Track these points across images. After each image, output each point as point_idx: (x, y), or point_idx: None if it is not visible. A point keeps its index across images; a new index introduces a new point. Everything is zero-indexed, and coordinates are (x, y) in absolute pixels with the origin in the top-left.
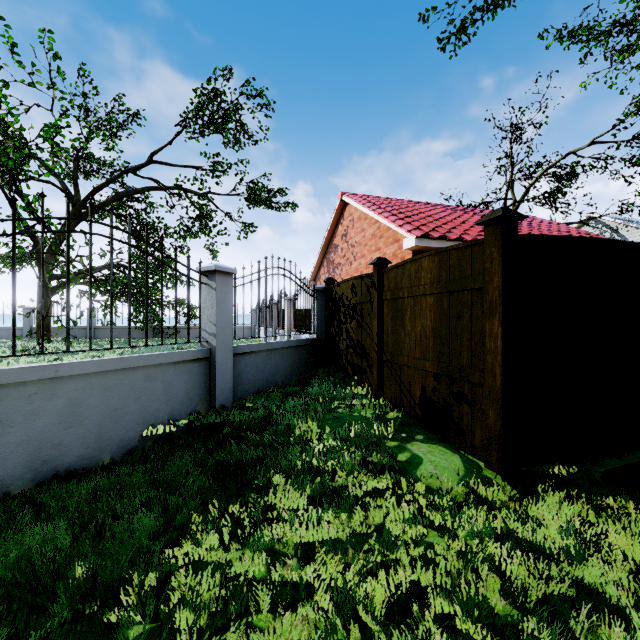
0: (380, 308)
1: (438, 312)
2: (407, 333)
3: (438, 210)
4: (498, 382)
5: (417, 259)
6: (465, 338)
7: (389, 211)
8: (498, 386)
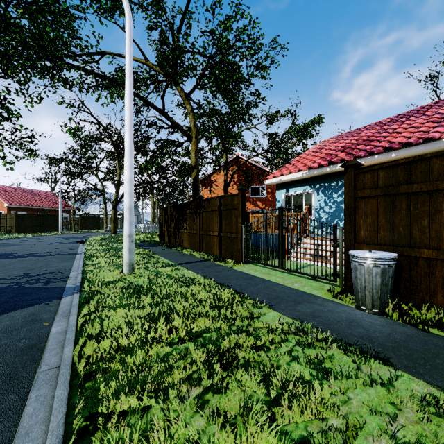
0: (1, 219)
1: (10, 220)
2: (6, 222)
3: (17, 192)
4: (15, 226)
5: (7, 214)
6: (13, 222)
7: (0, 194)
8: (15, 226)
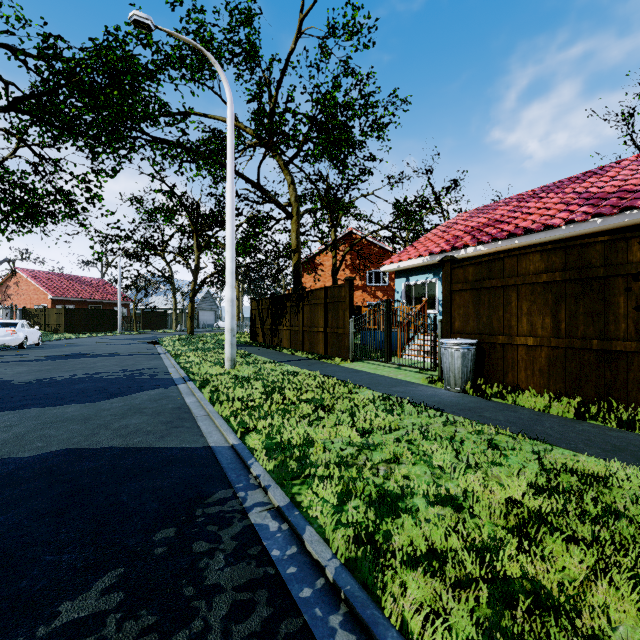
0: (45, 315)
1: (57, 316)
2: (52, 319)
3: (62, 280)
4: (64, 324)
5: (54, 308)
6: (61, 319)
7: (42, 283)
8: (64, 324)
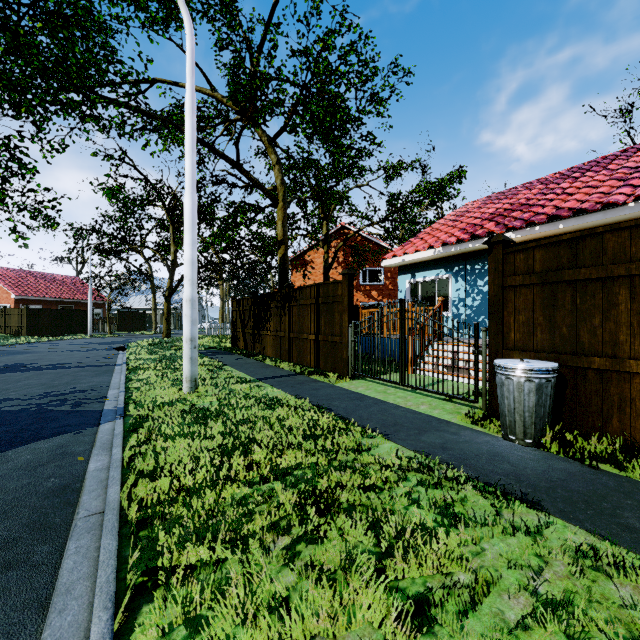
0: (5, 316)
1: (19, 317)
2: (12, 321)
3: (28, 278)
4: (26, 326)
5: (15, 308)
6: (23, 321)
7: (4, 280)
8: (26, 326)
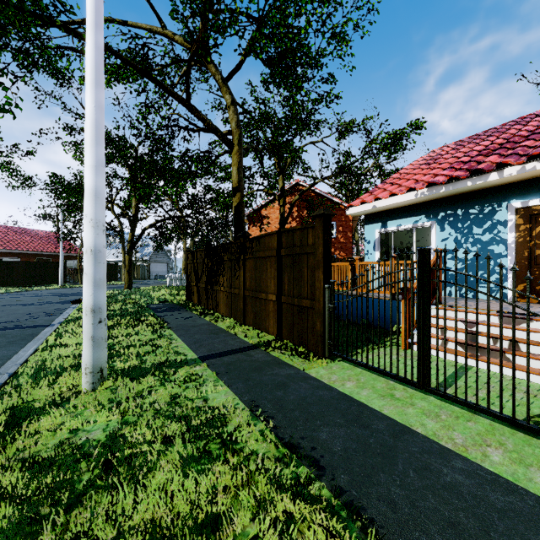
0: None
1: None
2: None
3: (9, 233)
4: (0, 277)
5: None
6: None
7: None
8: (0, 277)
